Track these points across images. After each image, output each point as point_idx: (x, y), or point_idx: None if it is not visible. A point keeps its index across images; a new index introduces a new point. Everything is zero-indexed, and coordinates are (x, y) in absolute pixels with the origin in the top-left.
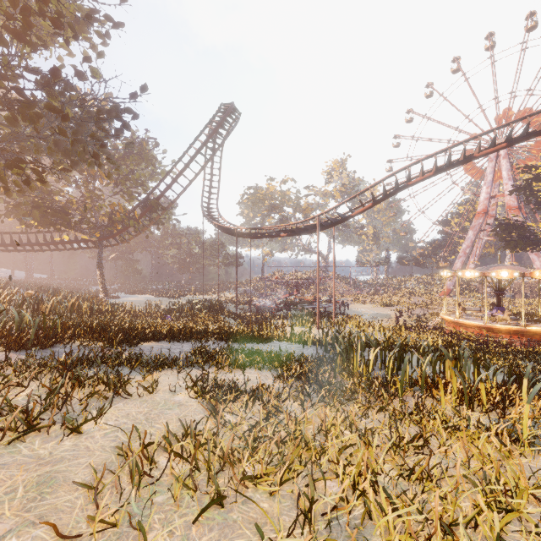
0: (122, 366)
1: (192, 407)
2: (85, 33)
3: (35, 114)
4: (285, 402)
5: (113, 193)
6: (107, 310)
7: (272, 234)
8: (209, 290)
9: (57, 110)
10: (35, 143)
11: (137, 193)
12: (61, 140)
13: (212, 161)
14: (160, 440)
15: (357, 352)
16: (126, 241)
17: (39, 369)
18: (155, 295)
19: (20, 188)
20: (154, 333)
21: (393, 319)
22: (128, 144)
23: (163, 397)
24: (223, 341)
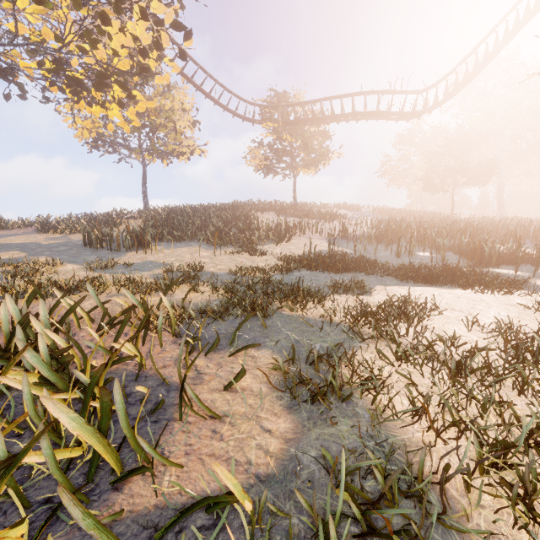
0: None
1: None
2: None
3: None
4: None
5: None
6: None
7: None
8: None
9: None
10: None
11: None
12: None
13: None
14: None
15: None
16: None
17: None
18: None
19: None
20: None
21: None
22: None
23: None
24: None
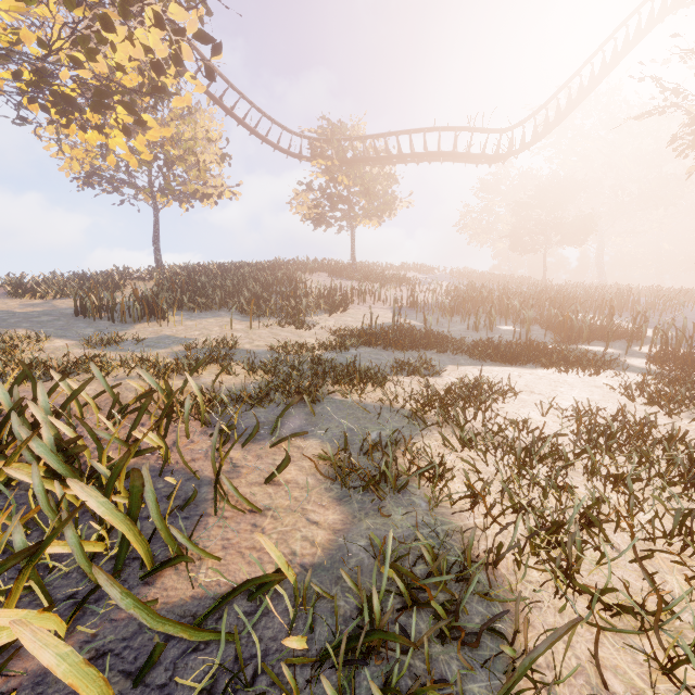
0: None
1: None
2: None
3: None
4: None
5: None
6: None
7: None
8: None
9: None
10: None
11: None
12: None
13: None
14: None
15: None
16: None
17: None
18: None
19: None
20: None
21: None
22: None
23: None
24: None
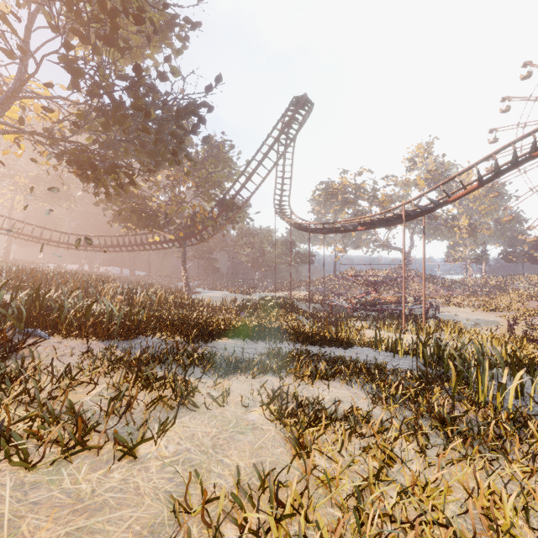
0: (193, 367)
1: (269, 432)
2: (168, 40)
3: (123, 116)
4: (395, 444)
5: (195, 196)
6: (188, 304)
7: (348, 228)
8: (280, 287)
9: (140, 109)
10: (126, 146)
11: (214, 193)
12: (146, 141)
13: (284, 157)
14: (228, 489)
15: (485, 374)
16: (205, 240)
17: (113, 364)
18: (231, 291)
19: (118, 192)
20: (228, 330)
21: (503, 327)
22: (204, 138)
23: (235, 413)
24: (298, 343)
